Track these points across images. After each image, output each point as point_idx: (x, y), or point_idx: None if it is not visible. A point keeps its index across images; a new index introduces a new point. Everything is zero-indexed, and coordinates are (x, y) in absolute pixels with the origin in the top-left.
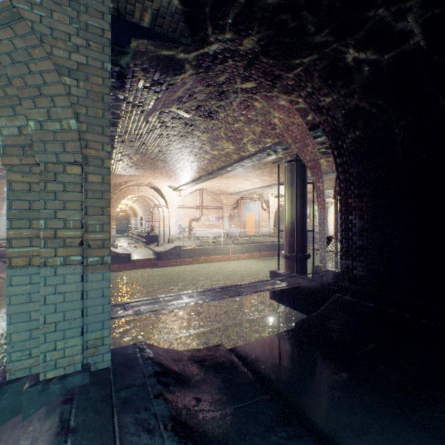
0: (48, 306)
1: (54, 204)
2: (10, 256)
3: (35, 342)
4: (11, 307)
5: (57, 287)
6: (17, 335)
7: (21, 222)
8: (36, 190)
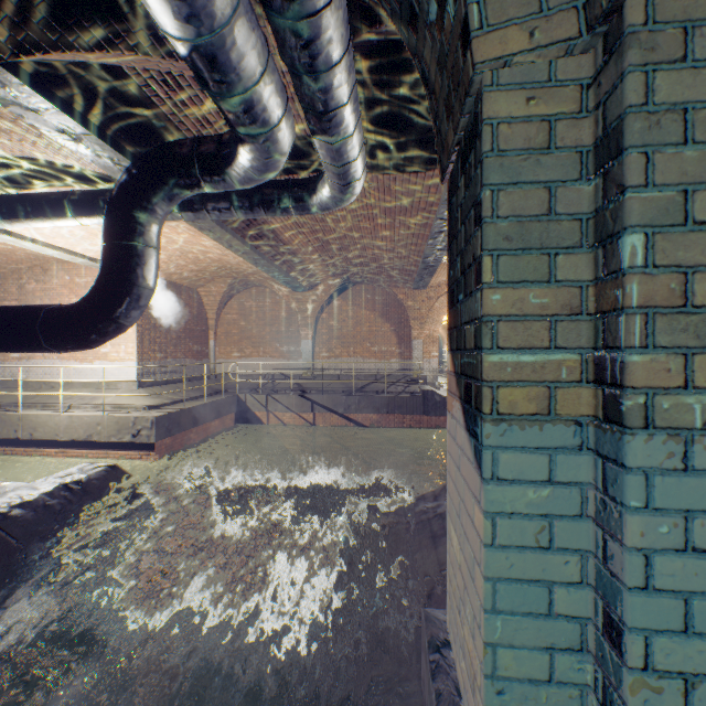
0: (653, 600)
1: (676, 164)
2: (491, 378)
3: (562, 697)
4: (493, 554)
5: (687, 523)
6: (510, 655)
7: (522, 263)
8: (564, 142)
